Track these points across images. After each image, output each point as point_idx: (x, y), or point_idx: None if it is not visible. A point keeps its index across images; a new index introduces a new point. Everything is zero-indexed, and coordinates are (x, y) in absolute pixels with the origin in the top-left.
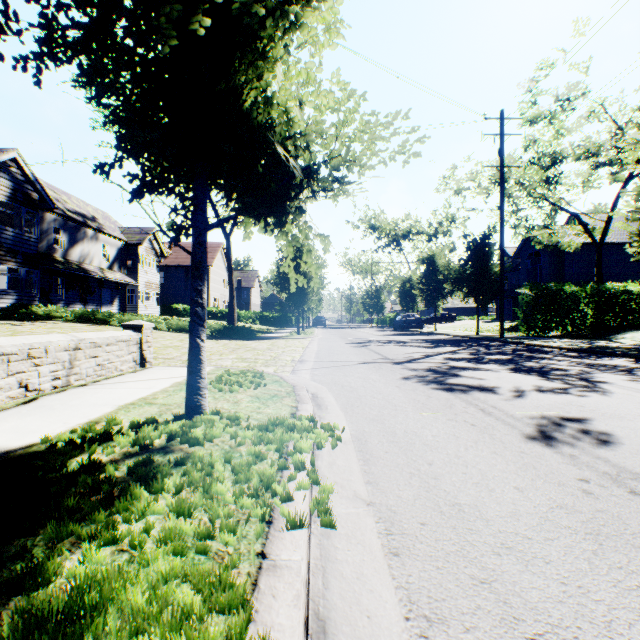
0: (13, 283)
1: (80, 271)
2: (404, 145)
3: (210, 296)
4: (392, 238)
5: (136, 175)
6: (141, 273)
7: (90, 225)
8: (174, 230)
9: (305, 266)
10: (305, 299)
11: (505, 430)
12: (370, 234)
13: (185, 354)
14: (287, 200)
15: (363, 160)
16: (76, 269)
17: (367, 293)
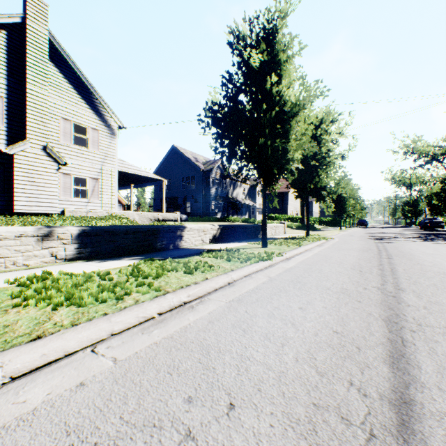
0: (219, 208)
1: (237, 201)
2: (346, 189)
3: (288, 209)
4: (430, 157)
5: (296, 195)
6: (257, 199)
7: (239, 180)
8: (301, 203)
9: (328, 210)
10: (344, 211)
11: (371, 242)
12: (409, 156)
13: (291, 233)
14: (324, 198)
15: (339, 190)
16: (236, 201)
17: (407, 201)
